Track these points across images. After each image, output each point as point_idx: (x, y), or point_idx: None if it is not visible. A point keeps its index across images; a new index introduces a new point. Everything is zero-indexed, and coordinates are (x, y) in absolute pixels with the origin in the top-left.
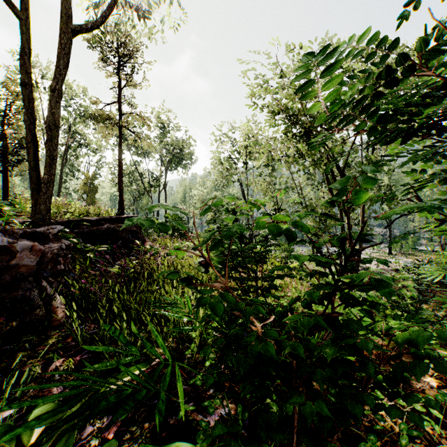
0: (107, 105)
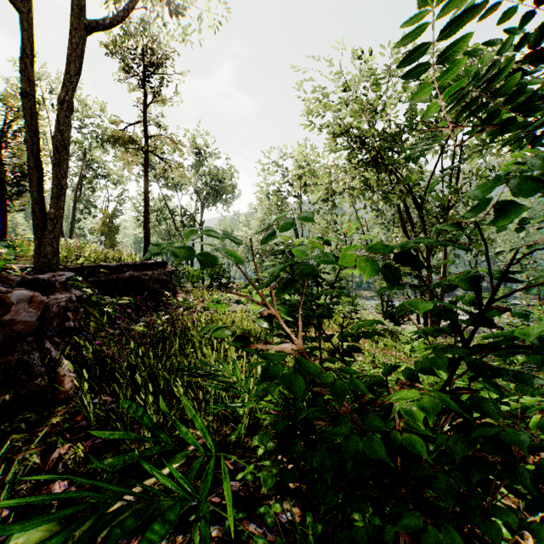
0: (130, 125)
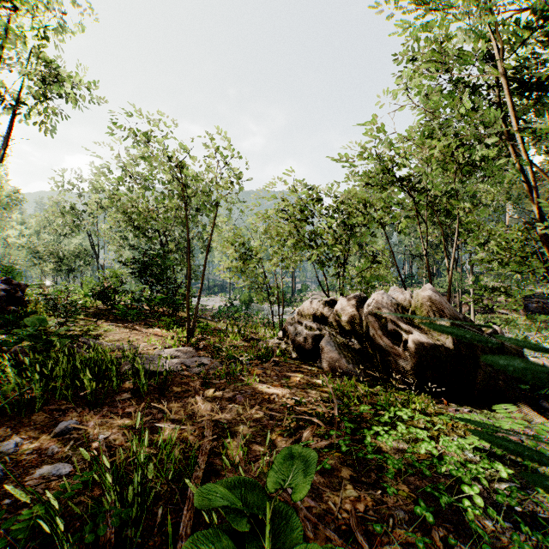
0: None
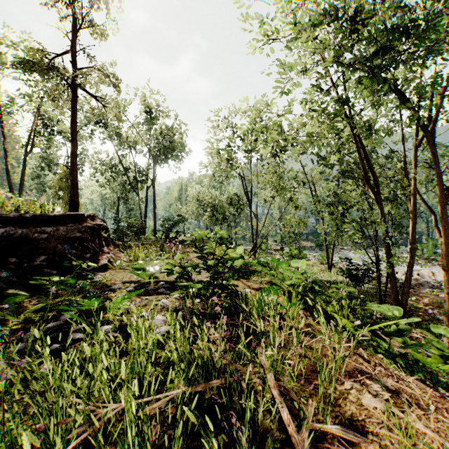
0: (56, 56)
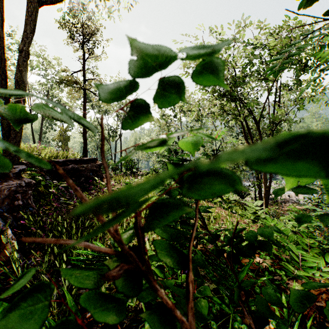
0: (74, 72)
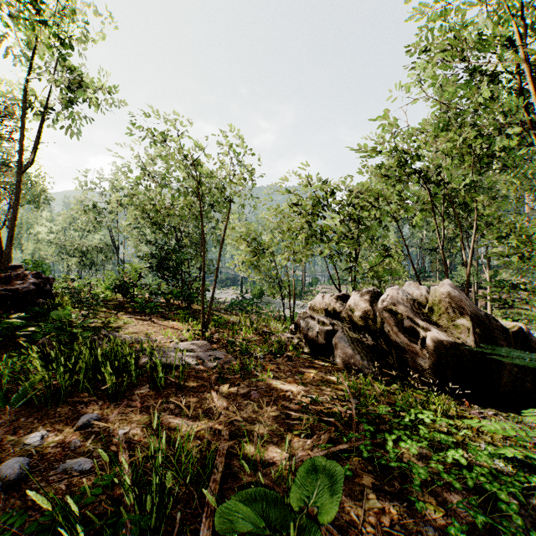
0: None
